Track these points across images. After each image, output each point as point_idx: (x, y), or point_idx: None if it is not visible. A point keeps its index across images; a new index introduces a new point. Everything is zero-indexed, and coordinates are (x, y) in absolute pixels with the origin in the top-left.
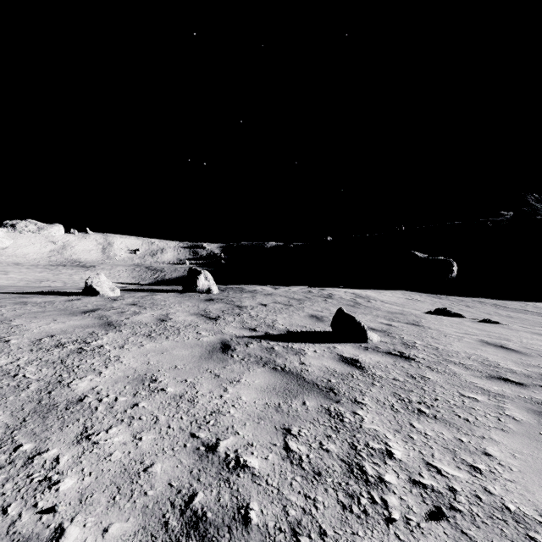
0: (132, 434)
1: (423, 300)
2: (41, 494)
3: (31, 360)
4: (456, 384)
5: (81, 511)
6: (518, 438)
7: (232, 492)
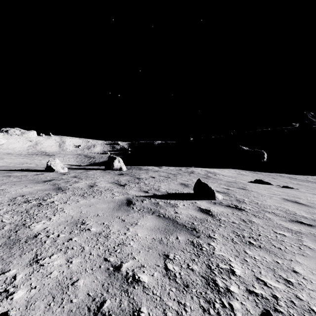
0: (66, 259)
1: (247, 174)
2: (0, 302)
3: (8, 210)
4: (271, 225)
5: (26, 315)
6: (313, 260)
7: (129, 299)
